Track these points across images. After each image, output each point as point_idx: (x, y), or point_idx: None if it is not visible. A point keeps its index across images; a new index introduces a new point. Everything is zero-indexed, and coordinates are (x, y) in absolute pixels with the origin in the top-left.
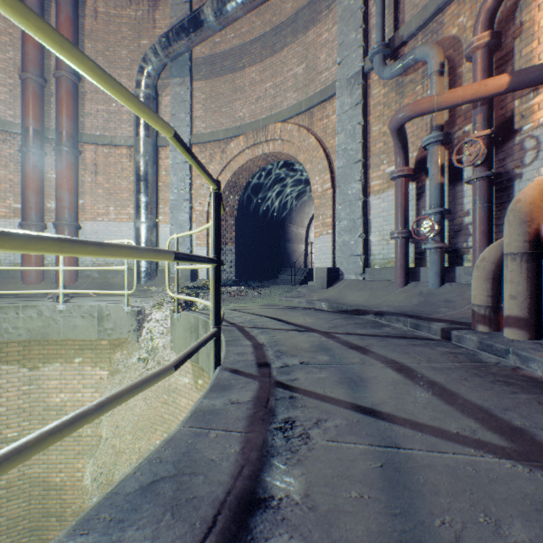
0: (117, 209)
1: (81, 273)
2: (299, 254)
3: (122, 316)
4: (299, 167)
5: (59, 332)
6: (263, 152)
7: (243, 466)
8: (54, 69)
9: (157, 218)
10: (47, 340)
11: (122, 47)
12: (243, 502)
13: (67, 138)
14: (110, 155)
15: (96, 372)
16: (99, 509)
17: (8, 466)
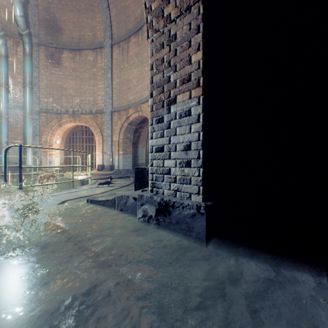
0: None
1: None
2: None
3: None
4: None
5: None
6: None
7: None
8: None
9: None
10: None
11: None
12: None
13: None
14: None
15: None
16: None
17: None
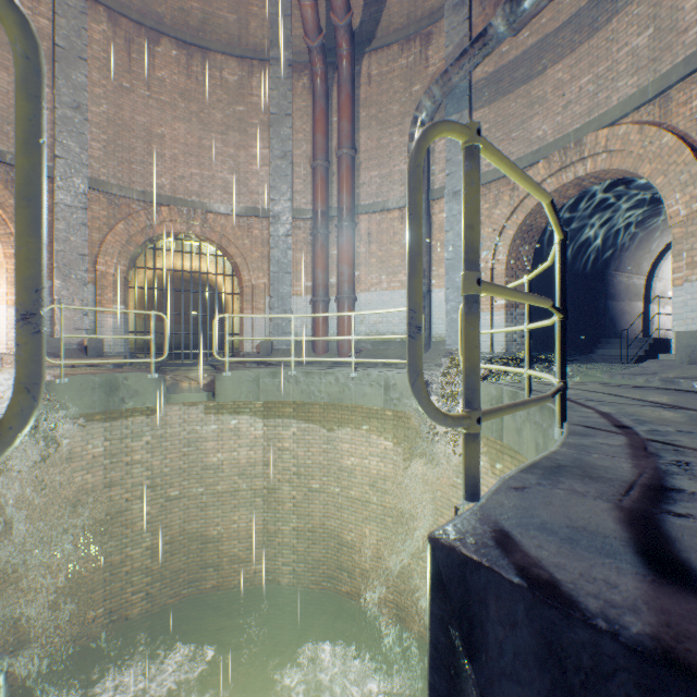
0: (388, 278)
1: (357, 345)
2: (631, 316)
3: (408, 387)
4: (634, 183)
5: (351, 398)
6: (574, 176)
7: (641, 473)
8: (335, 150)
9: (429, 282)
10: (340, 405)
11: (393, 104)
12: (652, 486)
13: (346, 213)
14: (382, 221)
15: (380, 441)
16: (528, 468)
17: (499, 414)
